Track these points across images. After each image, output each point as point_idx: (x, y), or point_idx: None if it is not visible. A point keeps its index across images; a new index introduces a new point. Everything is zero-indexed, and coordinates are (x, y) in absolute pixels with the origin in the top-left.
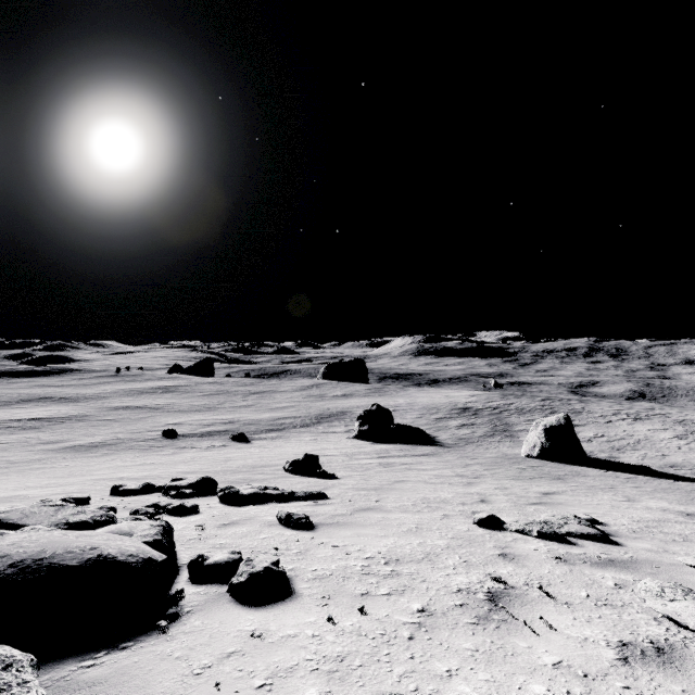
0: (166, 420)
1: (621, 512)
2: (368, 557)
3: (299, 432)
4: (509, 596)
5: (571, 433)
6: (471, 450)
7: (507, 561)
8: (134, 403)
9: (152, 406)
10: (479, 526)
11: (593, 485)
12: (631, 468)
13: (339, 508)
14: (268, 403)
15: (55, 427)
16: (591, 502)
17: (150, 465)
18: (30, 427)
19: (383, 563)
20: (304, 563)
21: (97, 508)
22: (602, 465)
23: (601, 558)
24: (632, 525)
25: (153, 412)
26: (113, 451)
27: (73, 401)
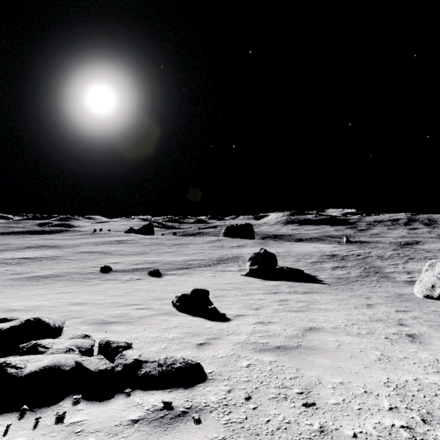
0: (109, 260)
1: None
2: None
3: (202, 270)
4: None
5: None
6: (358, 288)
7: None
8: (95, 249)
9: (105, 251)
10: None
11: None
12: None
13: None
14: (184, 250)
15: (33, 263)
16: None
17: (63, 294)
18: (16, 263)
19: None
20: None
21: None
22: None
23: None
24: None
25: (104, 255)
26: (54, 281)
27: (58, 248)
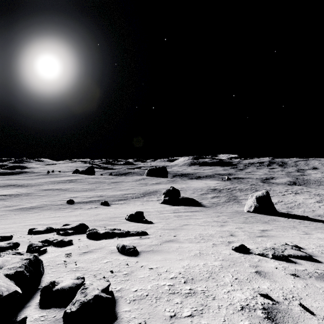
0: (69, 195)
1: (307, 240)
2: (173, 277)
3: (134, 201)
4: (280, 312)
5: (269, 200)
6: (219, 208)
7: (263, 278)
8: (54, 187)
9: (63, 189)
10: (235, 251)
11: (284, 226)
12: (299, 217)
13: (153, 241)
14: (120, 187)
15: (13, 199)
16: (288, 235)
17: (57, 217)
18: (1, 199)
19: (183, 282)
20: (129, 283)
21: (6, 243)
22: (285, 215)
23: (318, 273)
24: (318, 248)
25: (63, 191)
26: (40, 210)
27: (24, 186)
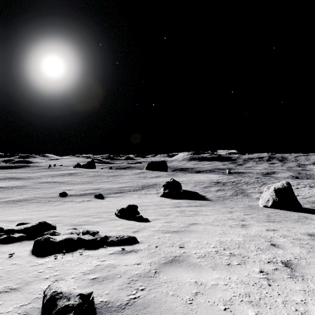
0: (65, 188)
1: None
2: None
3: (131, 194)
4: None
5: (292, 192)
6: (228, 202)
7: None
8: (52, 180)
9: (60, 181)
10: None
11: None
12: None
13: (144, 260)
14: (118, 180)
15: (6, 191)
16: None
17: (38, 211)
18: None
19: None
20: None
21: None
22: (313, 212)
23: None
24: None
25: (60, 184)
26: (27, 203)
27: (23, 179)
